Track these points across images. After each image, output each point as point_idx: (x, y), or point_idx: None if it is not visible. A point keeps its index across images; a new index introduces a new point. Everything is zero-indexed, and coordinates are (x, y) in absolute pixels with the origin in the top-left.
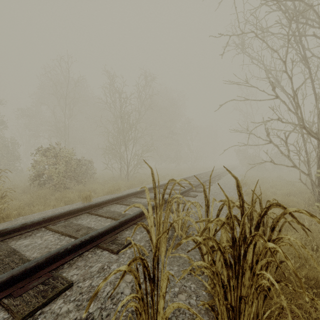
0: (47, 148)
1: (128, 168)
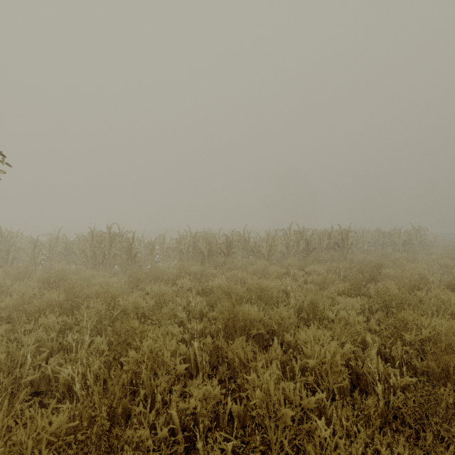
0: None
1: None
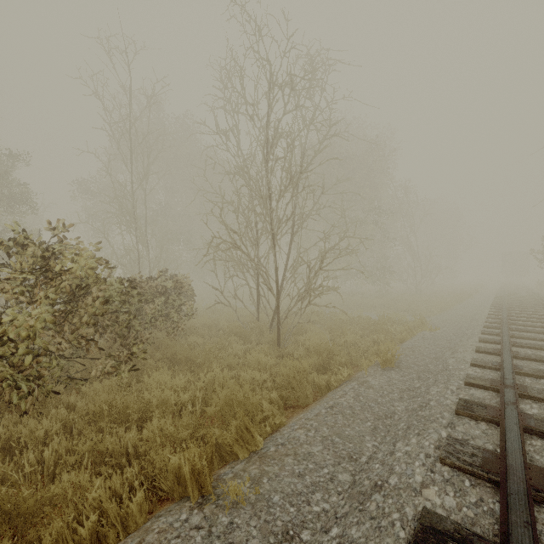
0: (14, 242)
1: (279, 305)
